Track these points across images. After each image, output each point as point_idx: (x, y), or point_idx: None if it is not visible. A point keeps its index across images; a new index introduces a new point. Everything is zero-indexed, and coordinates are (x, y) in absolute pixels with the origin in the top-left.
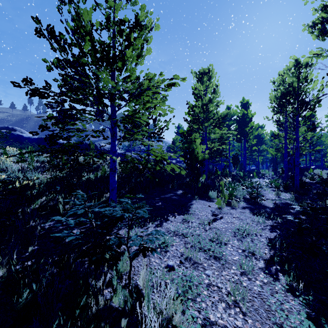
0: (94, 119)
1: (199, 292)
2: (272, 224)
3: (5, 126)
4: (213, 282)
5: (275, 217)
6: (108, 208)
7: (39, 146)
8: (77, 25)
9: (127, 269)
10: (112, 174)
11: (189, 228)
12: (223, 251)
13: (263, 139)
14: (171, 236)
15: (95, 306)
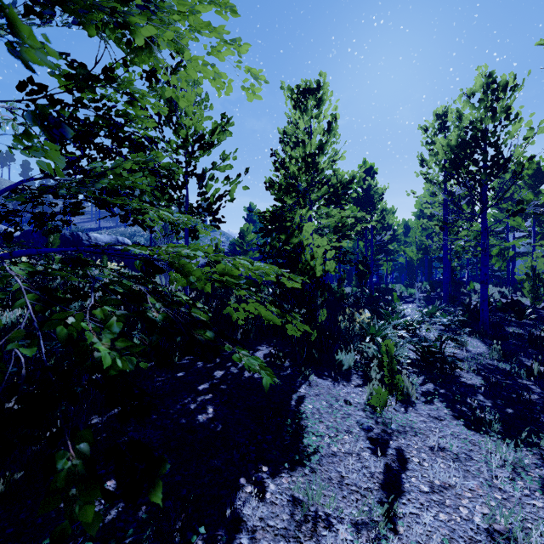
0: None
1: None
2: None
3: None
4: None
5: (521, 428)
6: None
7: None
8: None
9: None
10: None
11: None
12: None
13: (394, 232)
14: None
15: None
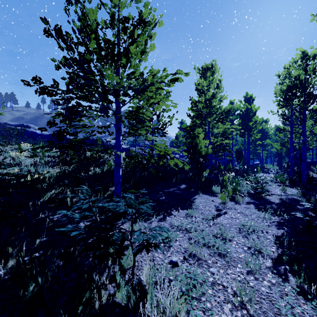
0: (99, 115)
1: (204, 291)
2: (279, 221)
3: (21, 124)
4: (218, 280)
5: (282, 213)
6: (112, 203)
7: (47, 142)
8: (83, 25)
9: (130, 263)
10: (117, 169)
11: (193, 223)
12: (228, 248)
13: (267, 133)
14: (174, 231)
15: (98, 302)
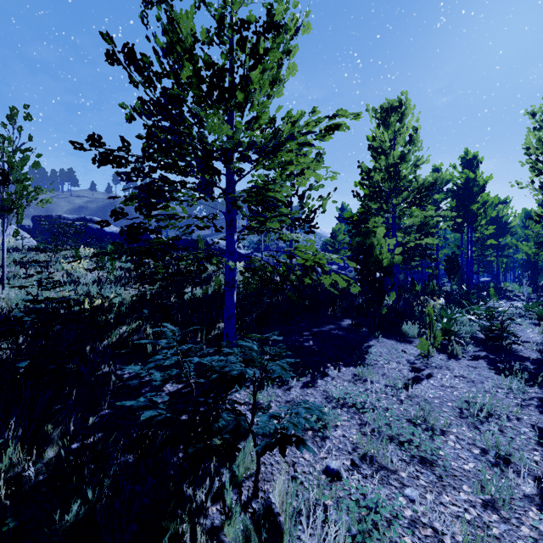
0: (198, 197)
1: (394, 538)
2: (542, 397)
3: (82, 217)
4: (423, 516)
5: None
6: (217, 357)
7: (112, 245)
8: (171, 41)
9: (252, 468)
10: (228, 291)
11: (367, 394)
12: (440, 448)
13: (507, 224)
14: (333, 407)
15: None
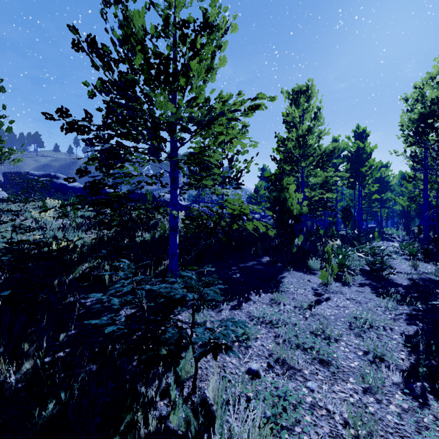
0: (148, 160)
1: (298, 417)
2: (410, 312)
3: (47, 173)
4: (319, 401)
5: (414, 300)
6: (164, 285)
7: (77, 197)
8: (125, 34)
9: (191, 371)
10: (172, 235)
11: (281, 314)
12: (333, 351)
13: (388, 183)
14: (254, 324)
15: (144, 429)
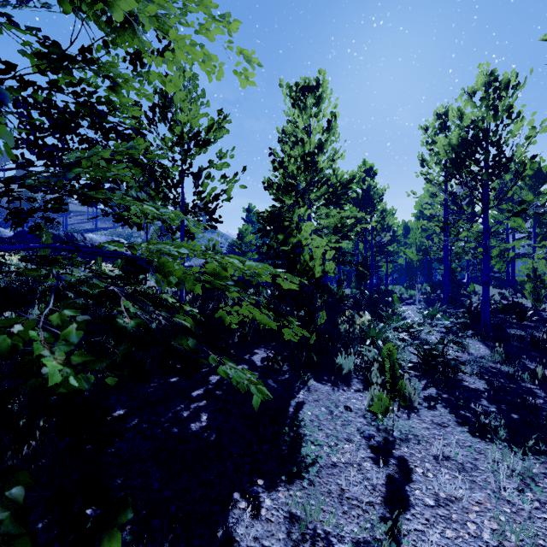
0: None
1: None
2: None
3: None
4: None
5: (528, 435)
6: None
7: None
8: None
9: None
10: None
11: None
12: None
13: (394, 233)
14: None
15: None
